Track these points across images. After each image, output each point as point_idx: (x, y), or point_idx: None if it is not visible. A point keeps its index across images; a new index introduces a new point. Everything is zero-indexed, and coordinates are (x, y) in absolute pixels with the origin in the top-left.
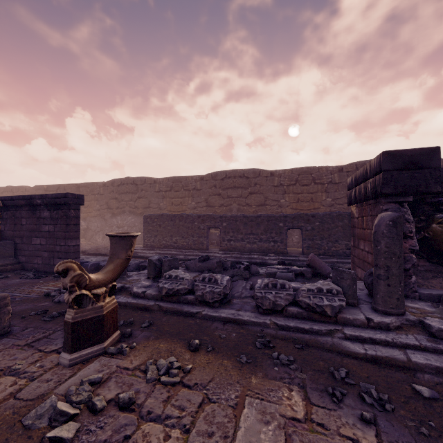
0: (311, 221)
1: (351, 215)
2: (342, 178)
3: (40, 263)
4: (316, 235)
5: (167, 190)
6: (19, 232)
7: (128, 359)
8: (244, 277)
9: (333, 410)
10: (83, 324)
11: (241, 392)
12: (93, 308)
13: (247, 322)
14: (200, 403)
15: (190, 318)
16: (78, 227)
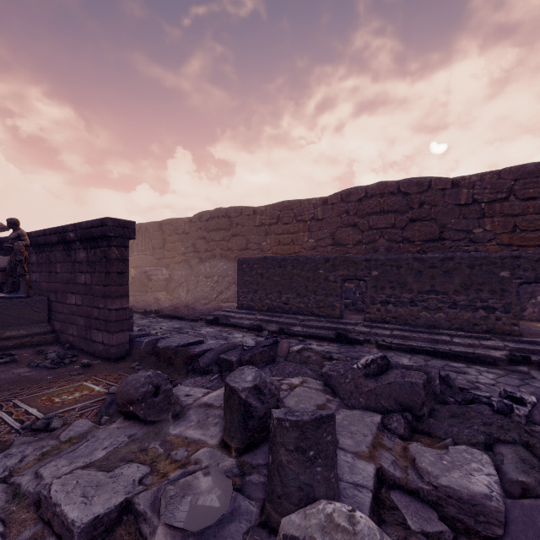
0: None
1: None
2: None
3: (75, 335)
4: None
5: (272, 223)
6: (53, 284)
7: None
8: (539, 454)
9: None
10: None
11: None
12: None
13: None
14: None
15: None
16: (125, 277)
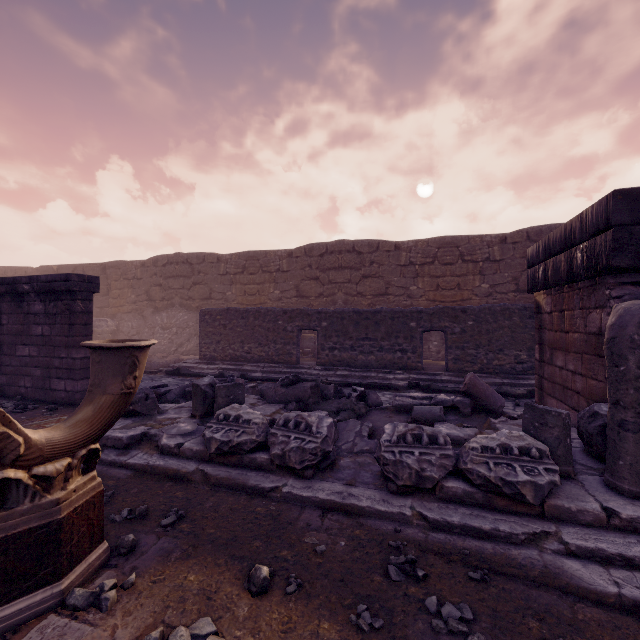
0: (461, 319)
1: (536, 309)
2: (506, 252)
3: (29, 386)
4: (469, 341)
5: (238, 272)
6: None
7: (108, 624)
8: (357, 413)
9: None
10: (6, 548)
11: None
12: (35, 507)
13: (367, 511)
14: None
15: (259, 500)
16: (89, 328)
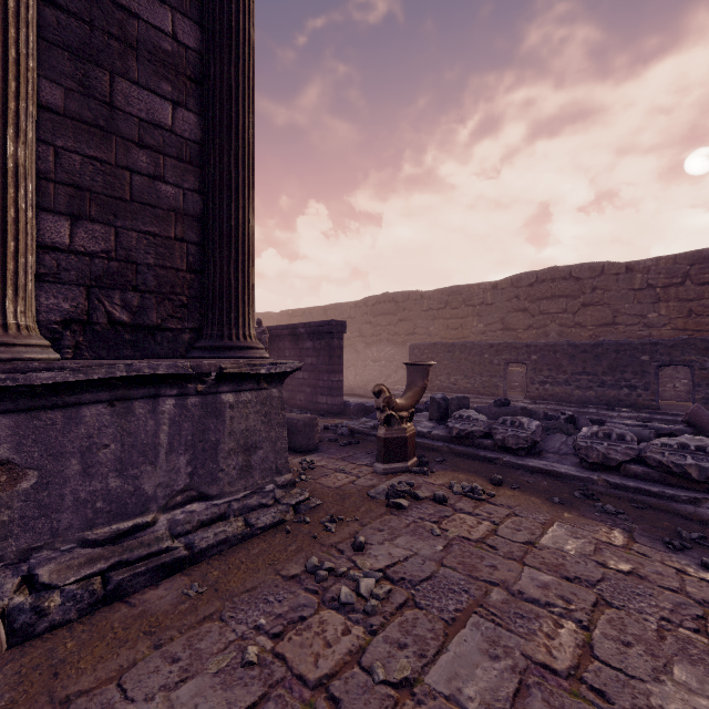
0: None
1: None
2: None
3: (303, 399)
4: None
5: (440, 308)
6: None
7: (431, 478)
8: (565, 433)
9: (664, 552)
10: (392, 441)
11: (550, 518)
12: (399, 428)
13: (564, 475)
14: (507, 514)
15: (488, 462)
16: (341, 359)
